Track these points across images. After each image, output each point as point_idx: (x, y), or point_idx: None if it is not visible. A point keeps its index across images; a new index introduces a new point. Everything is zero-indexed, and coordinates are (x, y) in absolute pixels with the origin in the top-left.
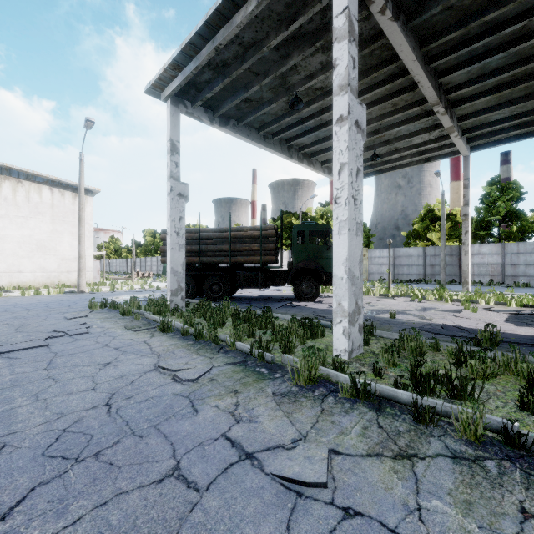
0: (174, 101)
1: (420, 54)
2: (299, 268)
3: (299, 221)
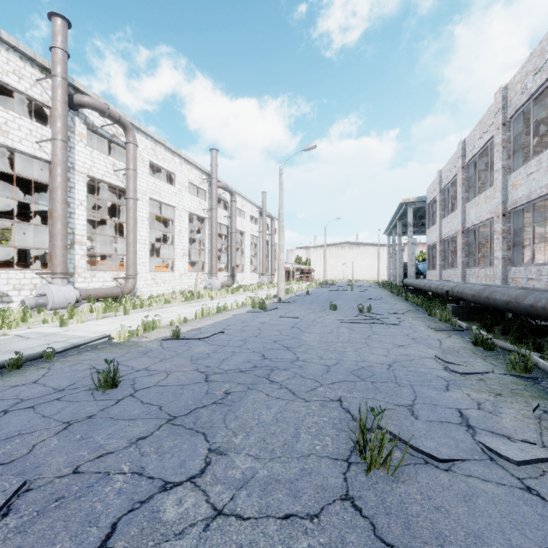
0: (388, 235)
1: None
2: None
3: None
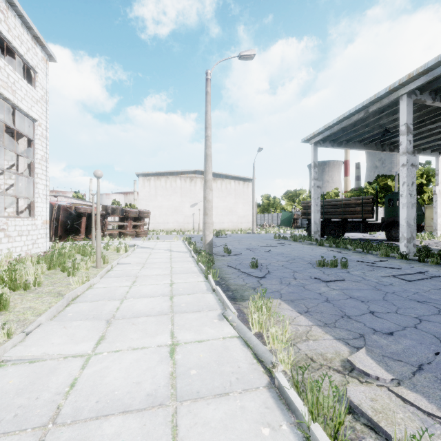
0: (315, 143)
1: None
2: (389, 221)
3: (395, 183)
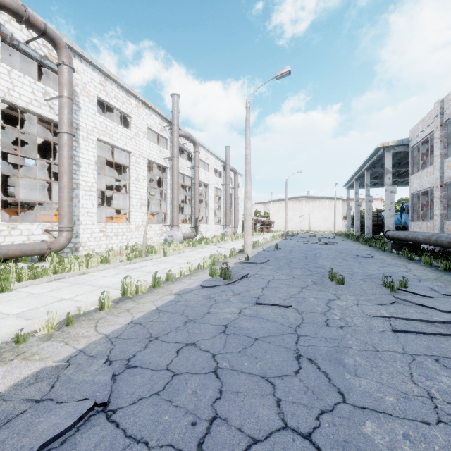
0: (348, 188)
1: (393, 177)
2: None
3: None
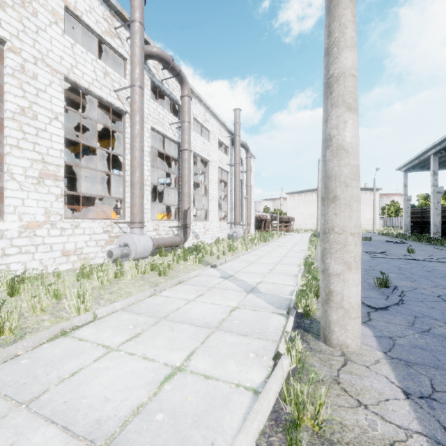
0: (405, 171)
1: None
2: None
3: None
